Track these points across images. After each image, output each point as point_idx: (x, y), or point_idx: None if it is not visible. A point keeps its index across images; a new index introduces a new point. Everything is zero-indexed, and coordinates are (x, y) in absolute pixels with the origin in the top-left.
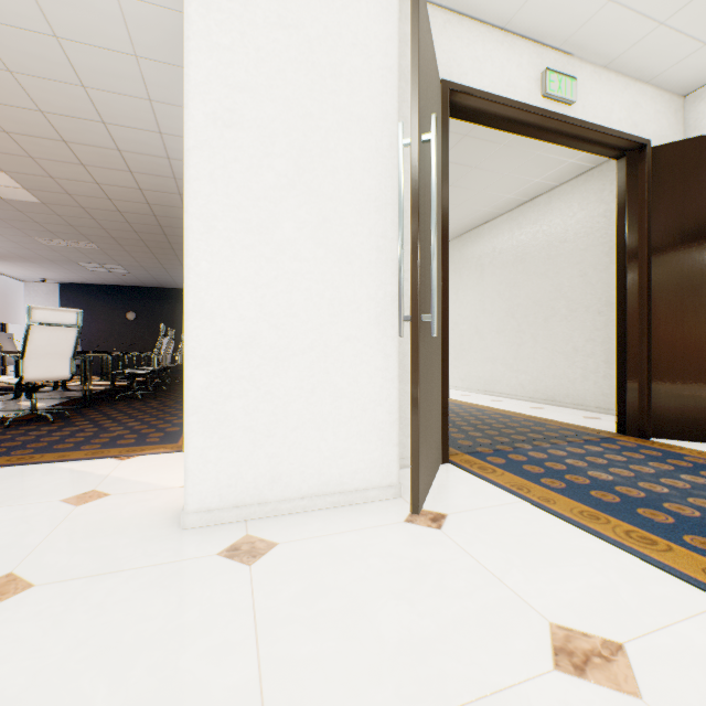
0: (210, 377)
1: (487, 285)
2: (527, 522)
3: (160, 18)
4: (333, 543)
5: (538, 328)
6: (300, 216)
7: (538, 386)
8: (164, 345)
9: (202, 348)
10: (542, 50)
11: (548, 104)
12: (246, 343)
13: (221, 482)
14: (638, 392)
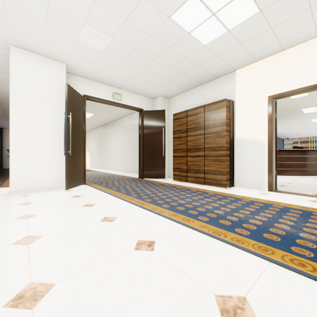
0: (16, 164)
1: (124, 136)
2: (89, 189)
3: None
4: (45, 193)
5: (135, 151)
6: (40, 130)
7: (135, 168)
8: None
9: (14, 157)
10: (113, 87)
11: (115, 100)
12: (26, 156)
13: (19, 185)
14: (141, 168)
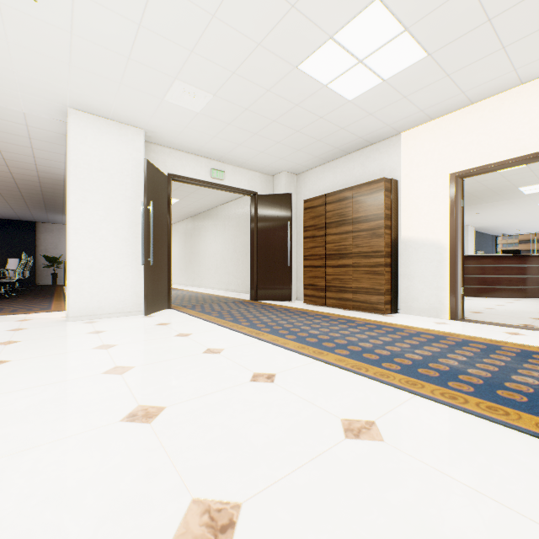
0: (77, 277)
1: (227, 235)
2: (178, 315)
3: (47, 132)
4: (117, 320)
5: (244, 258)
6: (109, 228)
7: (244, 285)
8: (9, 264)
9: (75, 268)
10: (211, 161)
11: (214, 180)
12: (90, 267)
13: (81, 308)
14: (254, 284)
